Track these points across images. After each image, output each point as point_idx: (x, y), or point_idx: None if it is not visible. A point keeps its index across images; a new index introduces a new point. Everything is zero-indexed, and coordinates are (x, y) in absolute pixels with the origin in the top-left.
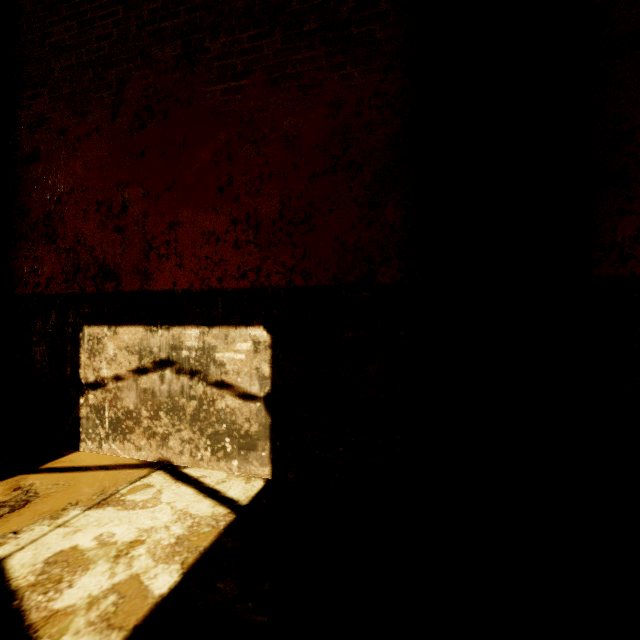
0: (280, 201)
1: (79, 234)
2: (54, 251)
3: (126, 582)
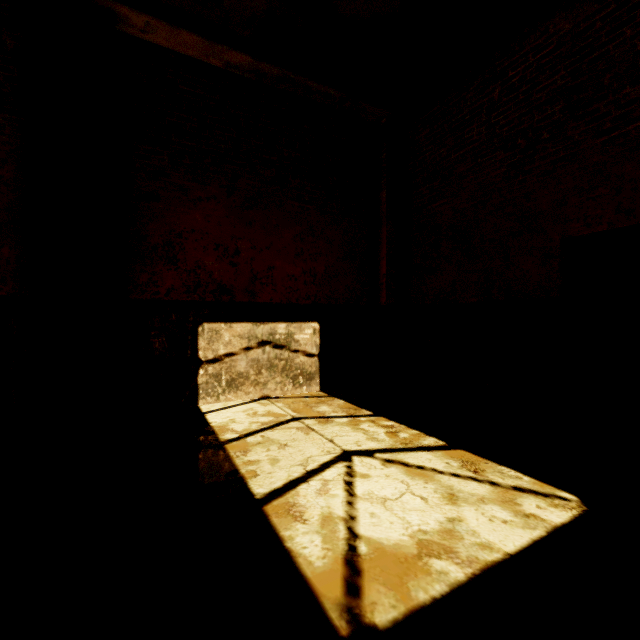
0: None
1: None
2: None
3: None
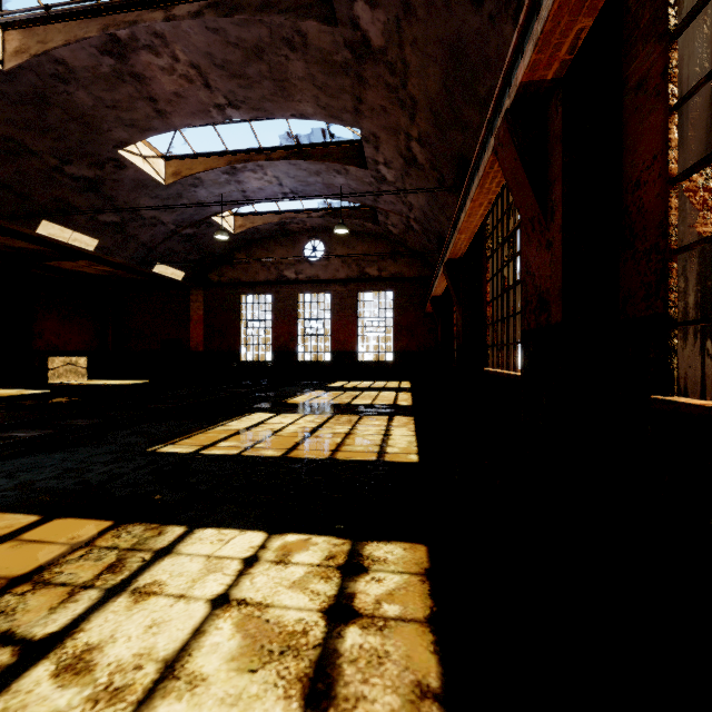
0: None
1: None
2: None
3: None
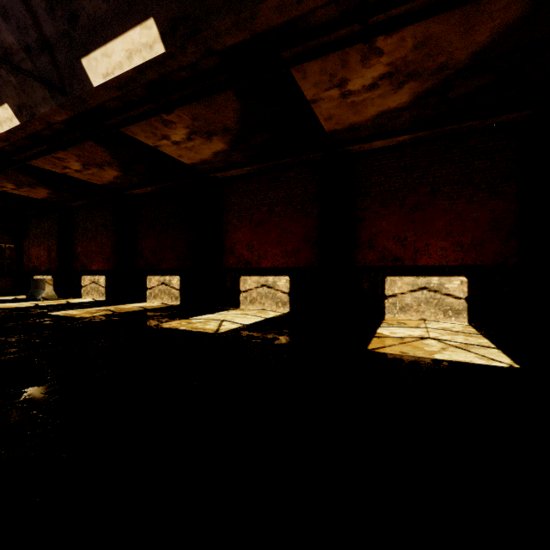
0: (471, 238)
1: (384, 246)
2: (373, 252)
3: (463, 329)
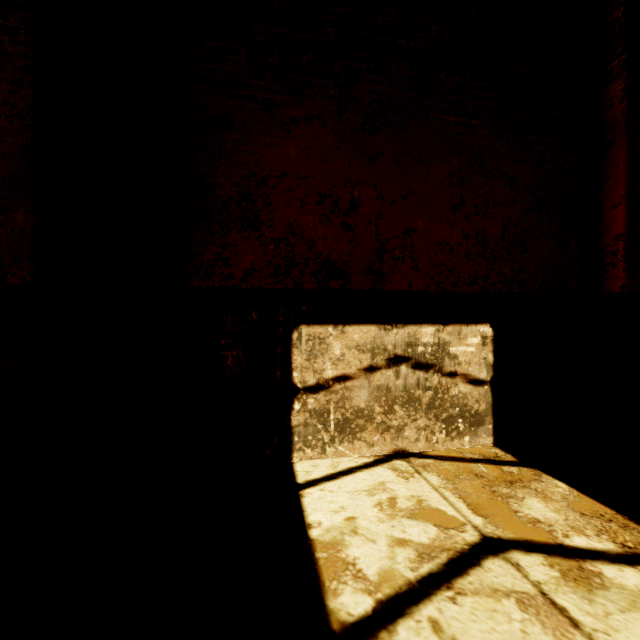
0: None
1: None
2: None
3: None
